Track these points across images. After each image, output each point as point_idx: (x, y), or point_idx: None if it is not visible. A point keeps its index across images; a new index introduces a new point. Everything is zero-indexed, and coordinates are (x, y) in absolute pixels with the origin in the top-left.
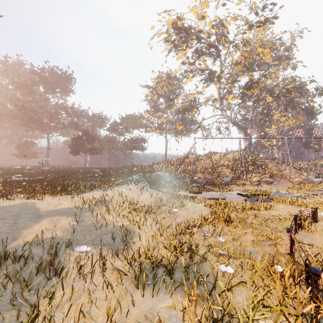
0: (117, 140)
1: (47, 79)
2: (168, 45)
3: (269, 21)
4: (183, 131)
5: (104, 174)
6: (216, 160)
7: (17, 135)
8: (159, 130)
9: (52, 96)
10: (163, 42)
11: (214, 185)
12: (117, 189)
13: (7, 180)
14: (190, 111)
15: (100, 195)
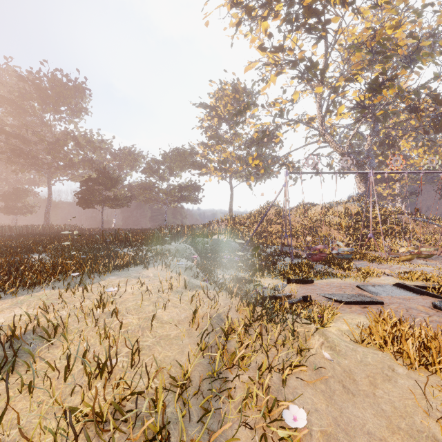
0: (157, 187)
1: (44, 90)
2: (236, 18)
3: None
4: (260, 170)
5: (117, 239)
6: (316, 216)
7: (6, 180)
8: (221, 172)
9: (54, 117)
10: (228, 8)
11: (325, 262)
12: (113, 279)
13: None
14: (267, 142)
15: (40, 307)
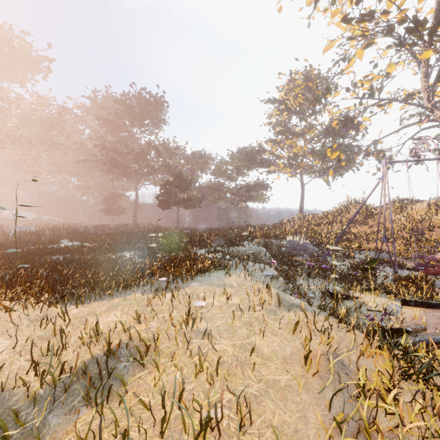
0: (225, 187)
1: (132, 108)
2: None
3: None
4: (341, 162)
5: (193, 240)
6: (420, 215)
7: (106, 187)
8: (291, 168)
9: (140, 131)
10: None
11: None
12: (196, 286)
13: (35, 247)
14: (346, 131)
15: (132, 314)
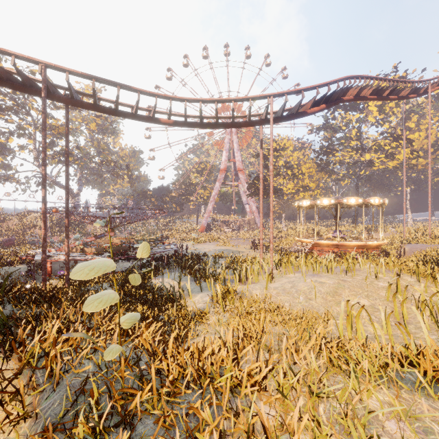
0: None
1: None
2: None
3: (98, 90)
4: None
5: None
6: (29, 221)
7: None
8: None
9: None
10: None
11: (15, 246)
12: None
13: None
14: None
15: None
